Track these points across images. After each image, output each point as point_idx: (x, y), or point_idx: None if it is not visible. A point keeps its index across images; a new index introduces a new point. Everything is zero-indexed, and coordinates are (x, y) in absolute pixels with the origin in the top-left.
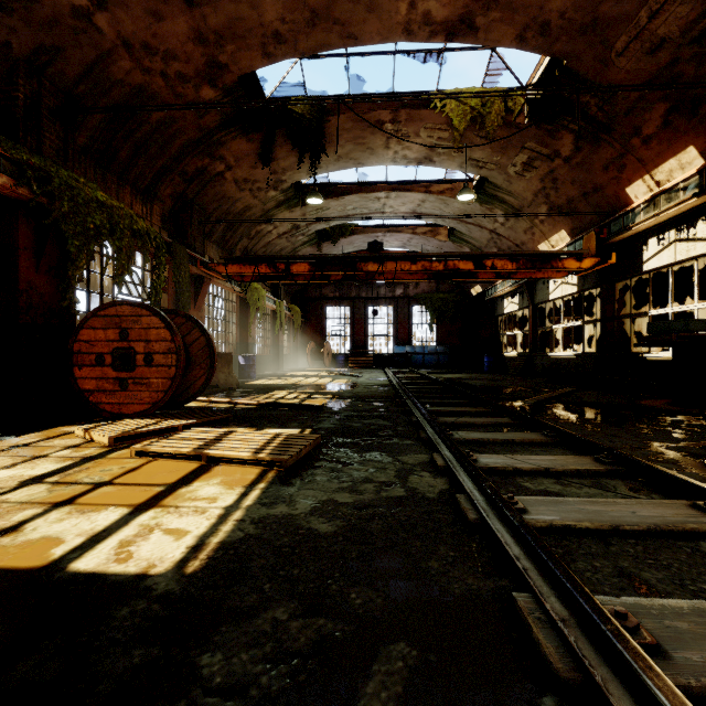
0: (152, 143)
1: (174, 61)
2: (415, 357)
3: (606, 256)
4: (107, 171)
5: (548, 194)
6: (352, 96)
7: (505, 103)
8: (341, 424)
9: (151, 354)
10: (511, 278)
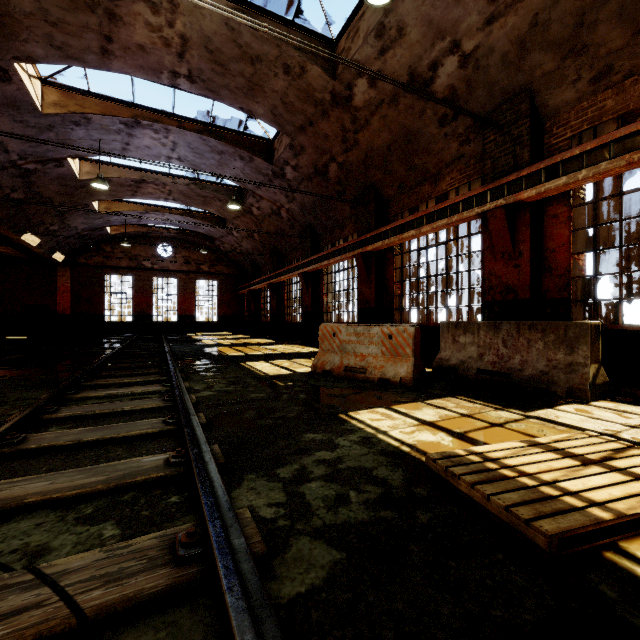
0: None
1: None
2: None
3: None
4: None
5: None
6: None
7: None
8: None
9: None
10: None
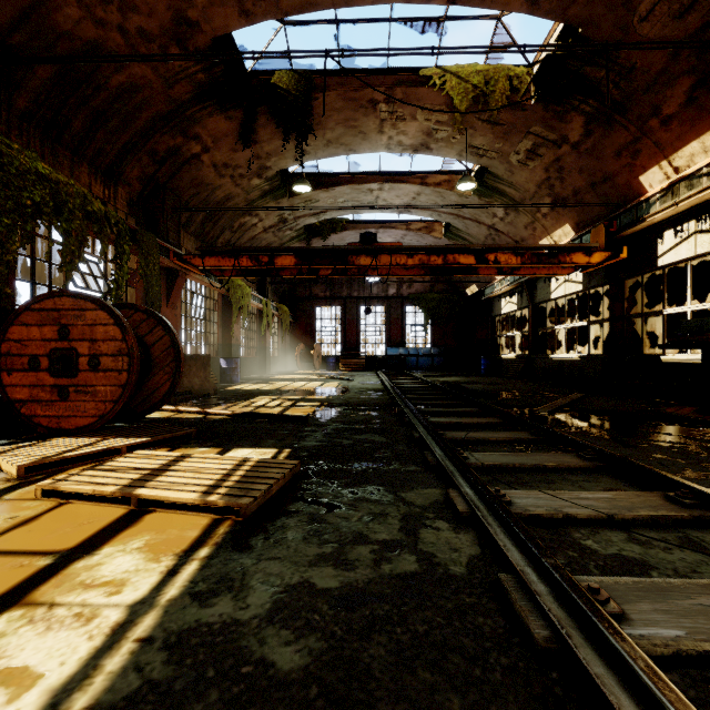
0: (113, 115)
1: (134, 13)
2: (409, 360)
3: (617, 250)
4: (58, 144)
5: (553, 185)
6: (342, 49)
7: (510, 81)
8: (328, 441)
9: (97, 356)
10: (514, 274)
